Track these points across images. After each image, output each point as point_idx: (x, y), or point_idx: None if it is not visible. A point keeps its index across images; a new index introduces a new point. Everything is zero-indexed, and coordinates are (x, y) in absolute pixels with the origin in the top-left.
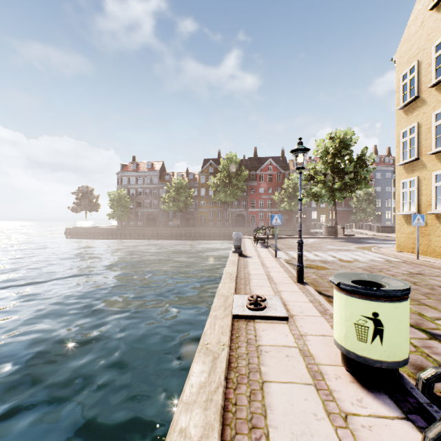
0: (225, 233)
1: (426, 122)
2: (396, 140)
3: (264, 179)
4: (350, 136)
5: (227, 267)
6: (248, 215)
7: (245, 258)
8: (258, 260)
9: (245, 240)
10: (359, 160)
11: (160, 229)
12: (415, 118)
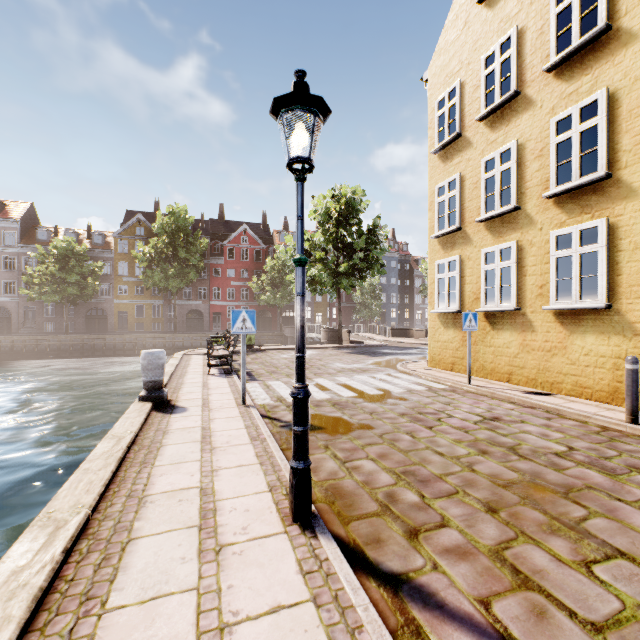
0: (166, 343)
1: (471, 173)
2: (429, 201)
3: (236, 255)
4: (360, 195)
5: (73, 480)
6: (209, 311)
7: (167, 417)
8: (197, 421)
9: (192, 360)
10: (371, 234)
11: (20, 337)
12: (455, 168)
